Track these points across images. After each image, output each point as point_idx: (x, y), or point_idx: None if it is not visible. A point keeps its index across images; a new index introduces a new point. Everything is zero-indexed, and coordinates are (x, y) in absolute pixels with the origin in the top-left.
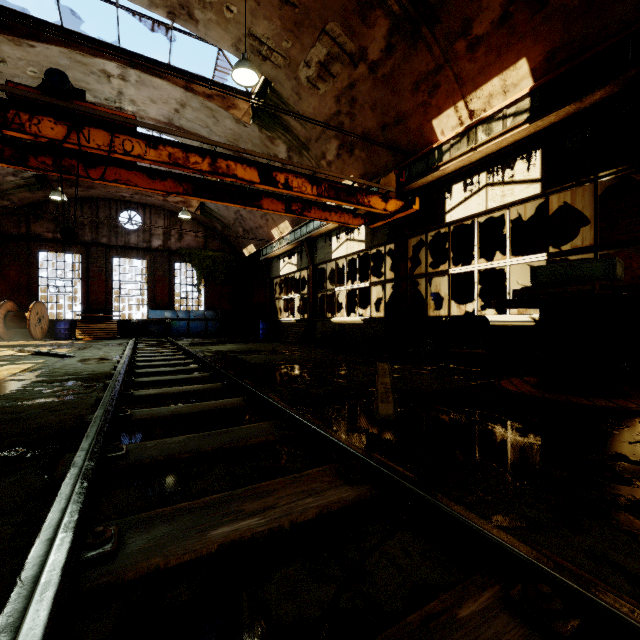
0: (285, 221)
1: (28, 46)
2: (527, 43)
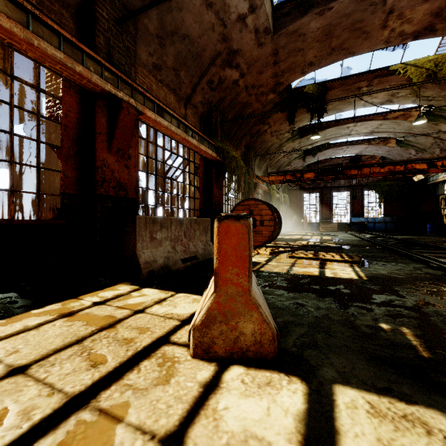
0: None
1: (324, 131)
2: None
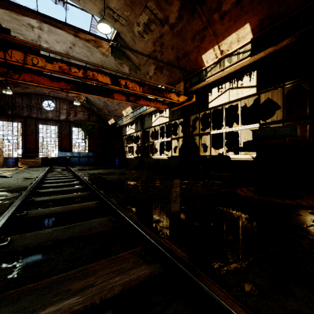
0: (129, 107)
1: None
2: (249, 15)
